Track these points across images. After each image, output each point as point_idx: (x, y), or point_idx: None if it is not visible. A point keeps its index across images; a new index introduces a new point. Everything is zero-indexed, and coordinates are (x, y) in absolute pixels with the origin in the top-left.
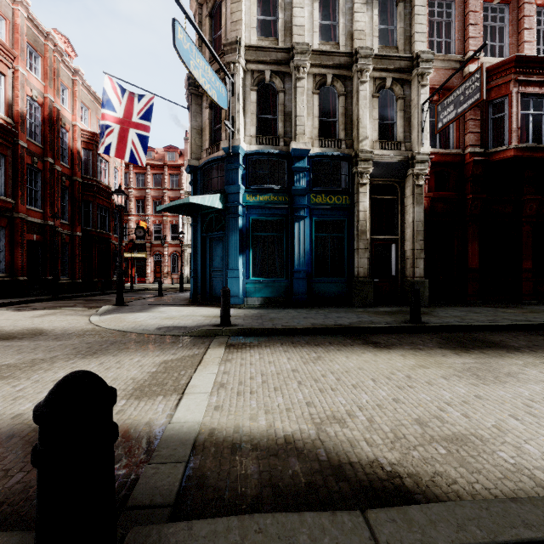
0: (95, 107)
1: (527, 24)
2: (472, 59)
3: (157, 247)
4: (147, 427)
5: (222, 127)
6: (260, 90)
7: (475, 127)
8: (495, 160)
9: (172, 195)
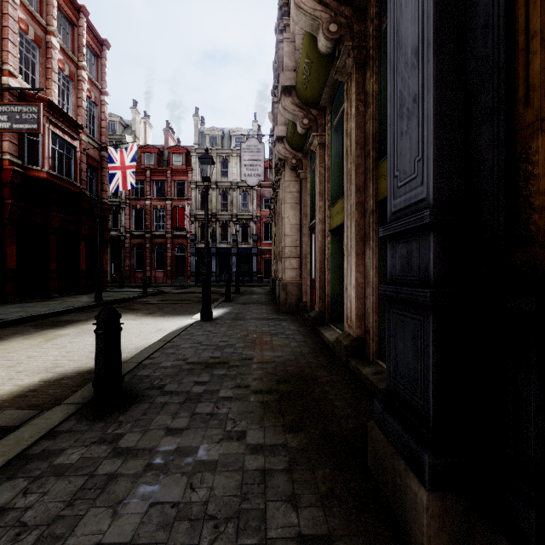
0: None
1: (54, 77)
2: (11, 73)
3: None
4: None
5: None
6: None
7: (14, 138)
8: (31, 175)
9: None
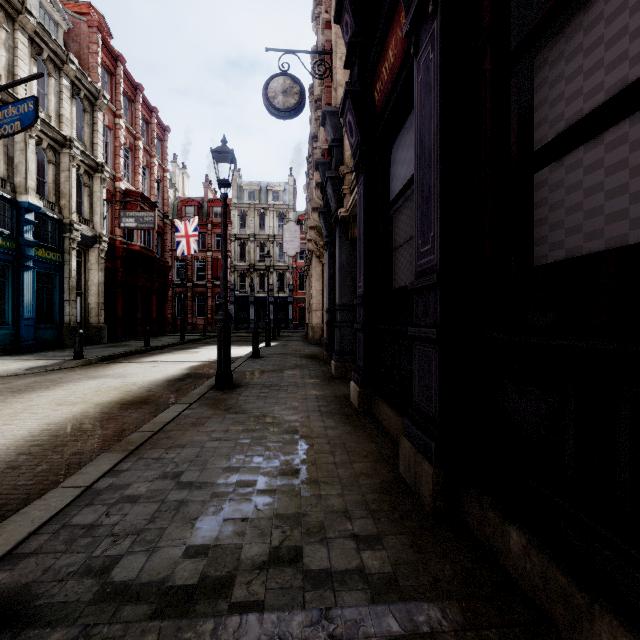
0: None
1: (140, 171)
2: (121, 179)
3: None
4: (205, 362)
5: None
6: None
7: None
8: (130, 249)
9: None
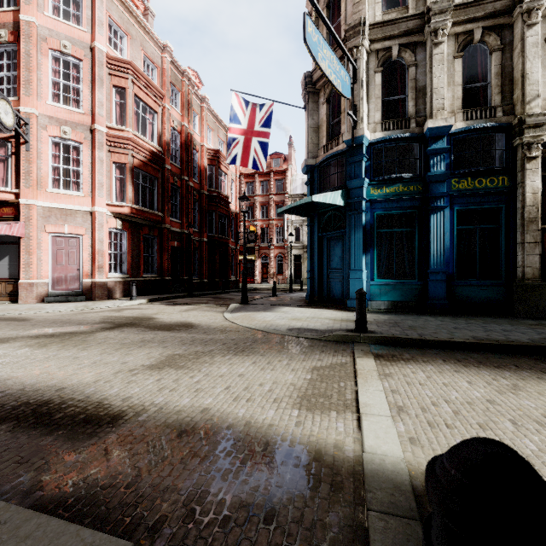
0: (217, 127)
1: None
2: None
3: (264, 250)
4: (338, 451)
5: (341, 119)
6: (385, 70)
7: None
8: None
9: (277, 199)
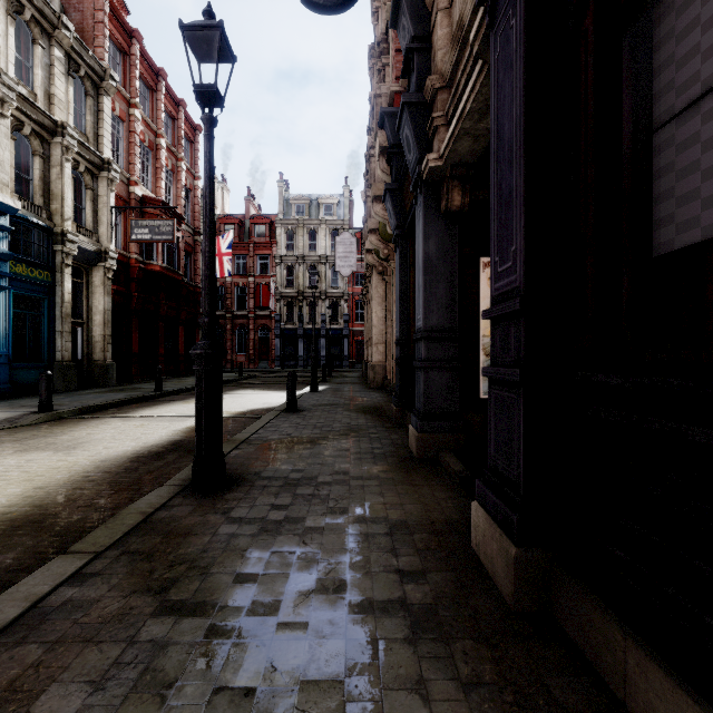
0: None
1: (162, 175)
2: (136, 182)
3: None
4: None
5: None
6: None
7: None
8: (148, 269)
9: None
